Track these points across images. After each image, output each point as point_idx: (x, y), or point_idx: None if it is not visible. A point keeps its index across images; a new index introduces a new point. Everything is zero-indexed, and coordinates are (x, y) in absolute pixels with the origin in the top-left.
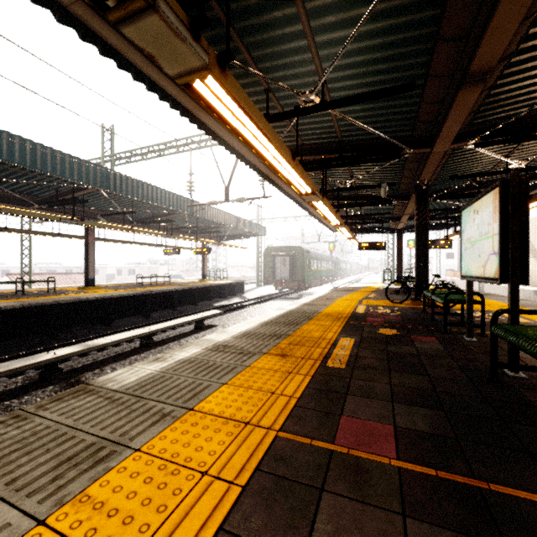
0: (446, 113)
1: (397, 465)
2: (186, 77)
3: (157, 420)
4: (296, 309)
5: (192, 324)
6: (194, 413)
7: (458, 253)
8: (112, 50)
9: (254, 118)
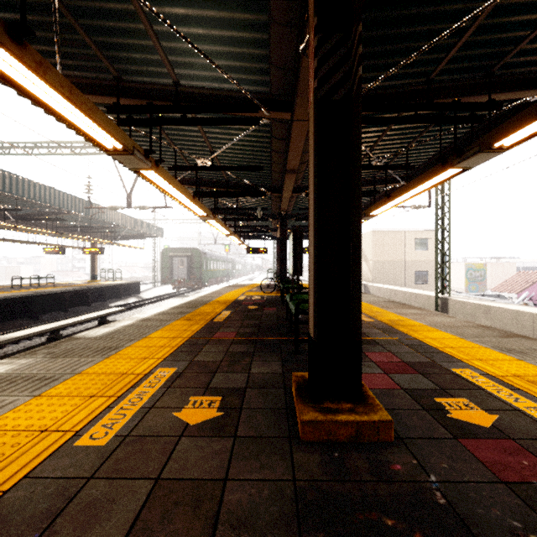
0: (283, 182)
1: (233, 338)
2: (137, 170)
3: (130, 341)
4: (195, 299)
5: (92, 322)
6: (147, 338)
7: None
8: None
9: (171, 183)
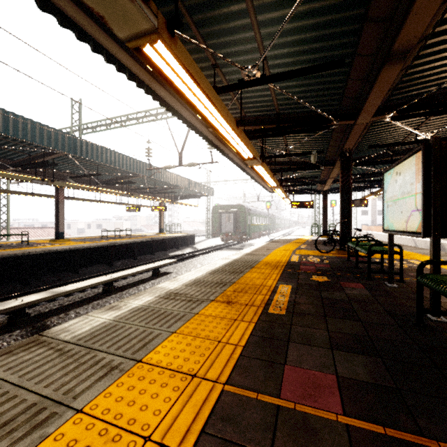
0: (370, 88)
1: (344, 422)
2: (136, 41)
3: (104, 374)
4: (239, 258)
5: (150, 271)
6: (142, 365)
7: (371, 211)
8: (71, 22)
9: (202, 86)
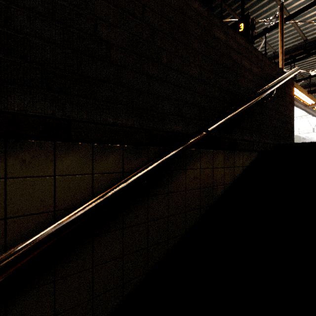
0: None
1: None
2: None
3: None
4: None
5: None
6: None
7: None
8: None
9: (297, 88)
